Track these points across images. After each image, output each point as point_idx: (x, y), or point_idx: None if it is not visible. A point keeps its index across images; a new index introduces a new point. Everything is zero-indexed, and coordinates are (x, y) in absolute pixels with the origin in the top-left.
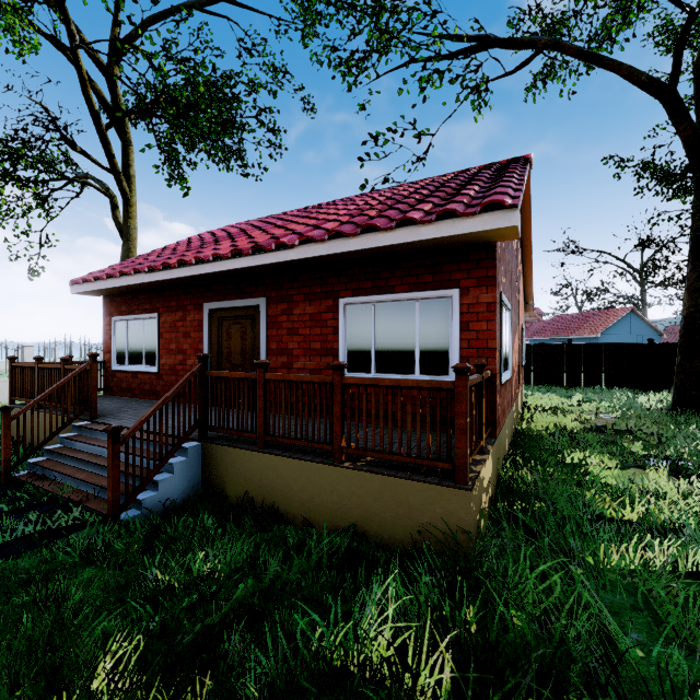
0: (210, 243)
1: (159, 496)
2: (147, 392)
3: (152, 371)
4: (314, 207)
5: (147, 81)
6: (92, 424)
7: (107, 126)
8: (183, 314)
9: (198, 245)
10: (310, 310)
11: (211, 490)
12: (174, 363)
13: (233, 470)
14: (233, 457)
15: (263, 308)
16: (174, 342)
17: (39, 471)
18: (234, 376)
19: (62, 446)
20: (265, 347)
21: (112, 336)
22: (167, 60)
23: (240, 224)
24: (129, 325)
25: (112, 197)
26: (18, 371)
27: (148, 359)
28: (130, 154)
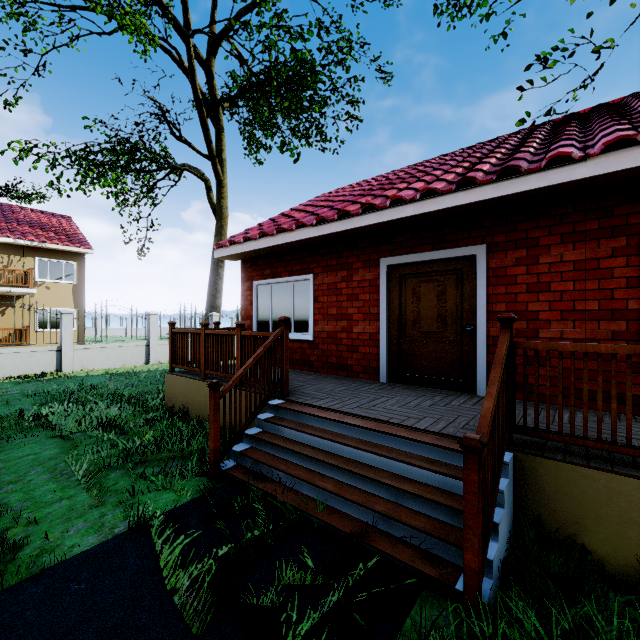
0: (367, 193)
1: (498, 547)
2: (296, 361)
3: (304, 339)
4: (469, 148)
5: (253, 57)
6: (291, 405)
7: (208, 113)
8: (347, 273)
9: (348, 198)
10: (573, 255)
11: (552, 535)
12: (334, 330)
13: (604, 510)
14: (604, 488)
15: (480, 259)
16: (334, 306)
17: (250, 465)
18: (595, 351)
19: (264, 431)
20: (484, 309)
21: (253, 301)
22: (277, 29)
23: (364, 181)
24: (273, 289)
25: (206, 181)
26: (178, 337)
27: (297, 325)
28: (223, 140)
